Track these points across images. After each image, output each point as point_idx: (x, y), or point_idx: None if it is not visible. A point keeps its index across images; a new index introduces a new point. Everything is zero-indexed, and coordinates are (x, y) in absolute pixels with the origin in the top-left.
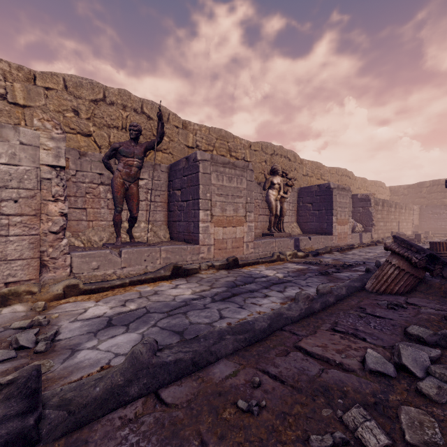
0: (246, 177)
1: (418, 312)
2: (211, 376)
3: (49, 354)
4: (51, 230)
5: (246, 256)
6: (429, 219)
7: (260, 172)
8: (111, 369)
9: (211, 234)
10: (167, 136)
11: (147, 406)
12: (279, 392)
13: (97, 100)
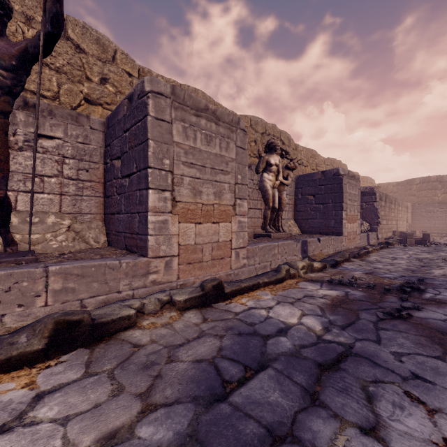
0: (236, 140)
1: None
2: None
3: None
4: None
5: (235, 272)
6: (422, 218)
7: (249, 154)
8: None
9: (174, 235)
10: (112, 84)
11: None
12: None
13: None
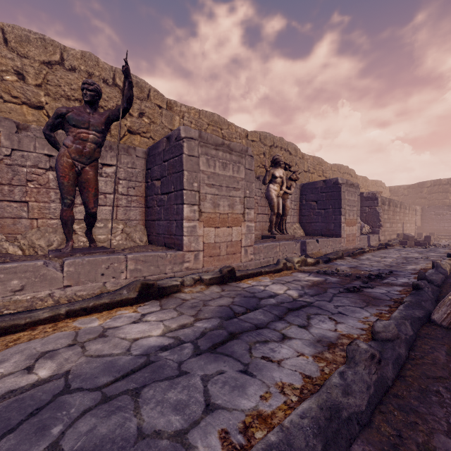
0: (245, 164)
1: None
2: None
3: None
4: None
5: (244, 264)
6: (432, 220)
7: (258, 165)
8: None
9: (200, 236)
10: (147, 116)
11: None
12: None
13: (51, 62)
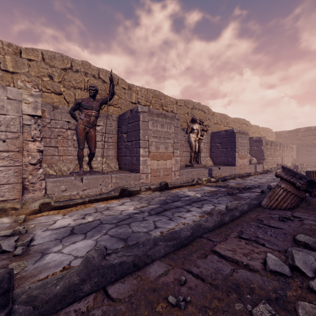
0: (174, 124)
1: (302, 223)
2: (147, 274)
3: (25, 257)
4: (30, 163)
5: (173, 181)
6: (304, 155)
7: (184, 121)
8: (70, 270)
9: (149, 165)
10: (117, 95)
11: (96, 300)
12: (200, 289)
13: (66, 68)
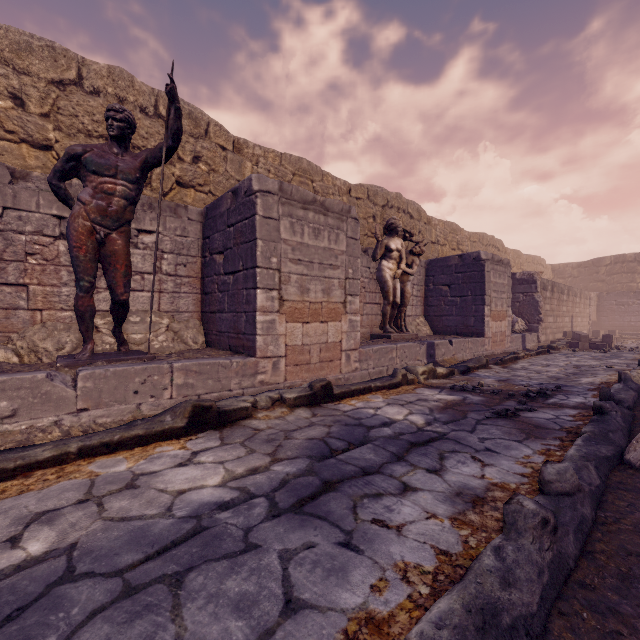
0: (346, 230)
1: None
2: None
3: None
4: None
5: (345, 376)
6: (613, 313)
7: (366, 233)
8: None
9: (281, 336)
10: (205, 162)
11: None
12: None
13: (64, 81)
